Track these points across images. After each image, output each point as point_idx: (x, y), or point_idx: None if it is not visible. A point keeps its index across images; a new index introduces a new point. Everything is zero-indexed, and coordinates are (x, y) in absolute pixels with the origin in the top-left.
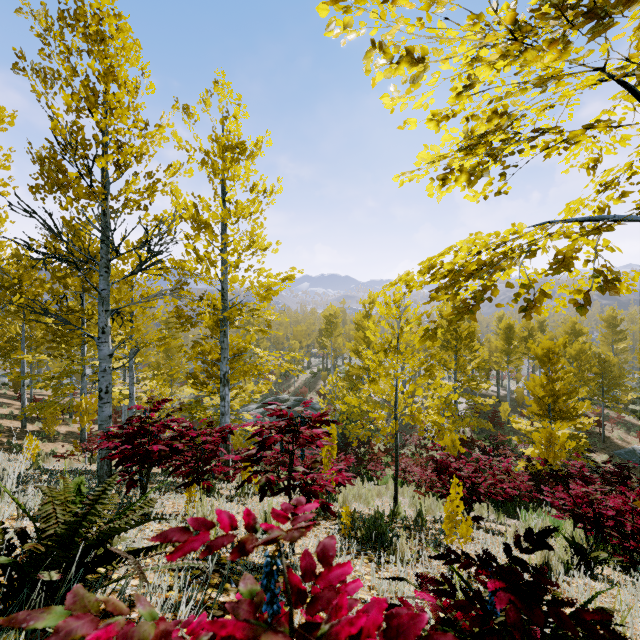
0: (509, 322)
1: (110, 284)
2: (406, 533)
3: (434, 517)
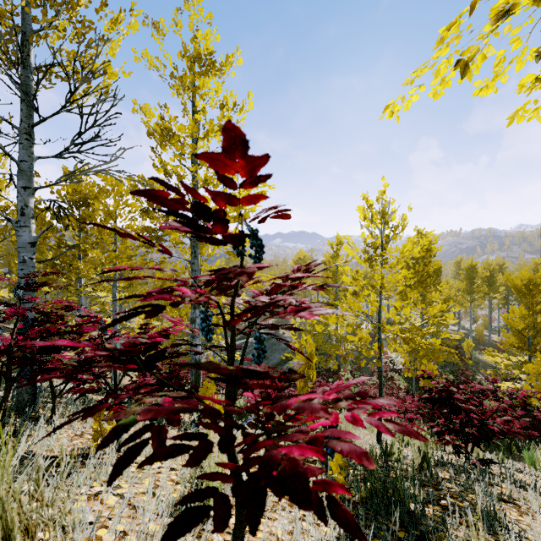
0: (471, 263)
1: (35, 158)
2: (420, 491)
3: (437, 460)
